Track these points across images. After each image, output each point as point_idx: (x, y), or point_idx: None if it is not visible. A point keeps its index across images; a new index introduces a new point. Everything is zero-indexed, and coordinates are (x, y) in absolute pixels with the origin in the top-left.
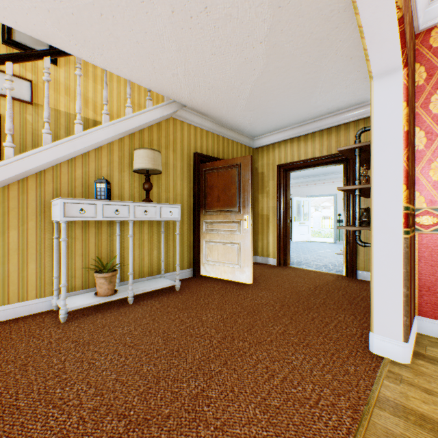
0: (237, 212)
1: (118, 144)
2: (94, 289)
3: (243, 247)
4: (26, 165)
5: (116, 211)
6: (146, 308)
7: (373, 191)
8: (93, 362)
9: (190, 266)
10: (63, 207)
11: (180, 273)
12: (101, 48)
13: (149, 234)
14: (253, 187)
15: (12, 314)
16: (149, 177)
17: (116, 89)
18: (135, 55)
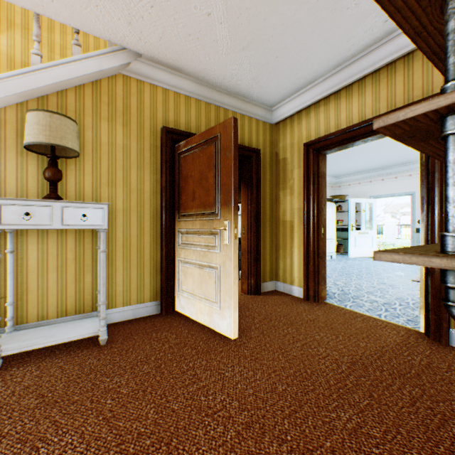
0: (216, 216)
1: (15, 112)
2: None
3: (223, 274)
4: None
5: None
6: None
7: None
8: None
9: (156, 298)
10: None
11: (136, 308)
12: None
13: (77, 250)
14: (272, 180)
15: None
16: (54, 160)
17: None
18: None
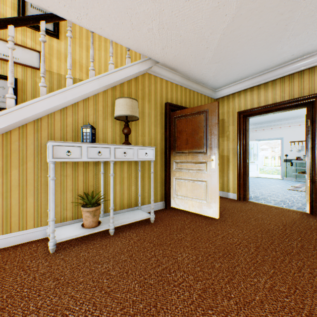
0: (204, 153)
1: (102, 96)
2: (82, 219)
3: (210, 184)
4: (24, 113)
5: (99, 153)
6: (125, 242)
7: None
8: (66, 314)
9: (162, 199)
10: (51, 149)
11: (154, 205)
12: (85, 6)
13: (128, 172)
14: None
15: (14, 241)
16: (128, 123)
17: (104, 56)
18: (115, 11)
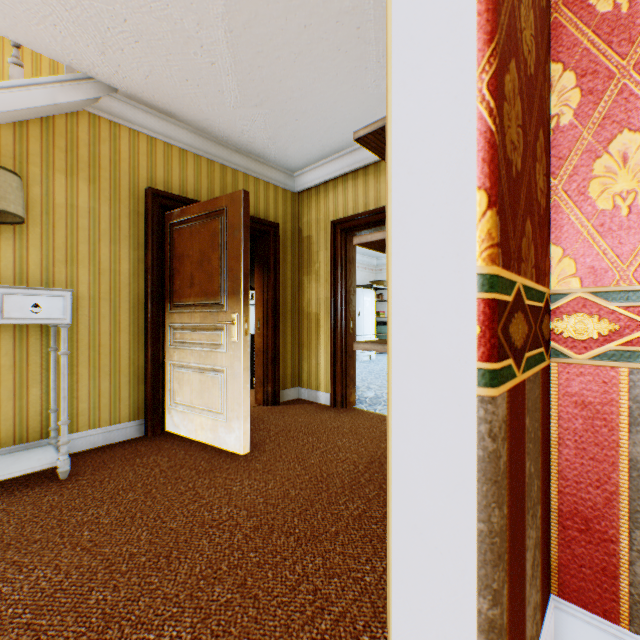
0: (222, 307)
1: None
2: None
3: (231, 378)
4: None
5: None
6: None
7: (392, 225)
8: None
9: (138, 415)
10: None
11: (109, 431)
12: None
13: (17, 353)
14: (294, 262)
15: None
16: None
17: None
18: None
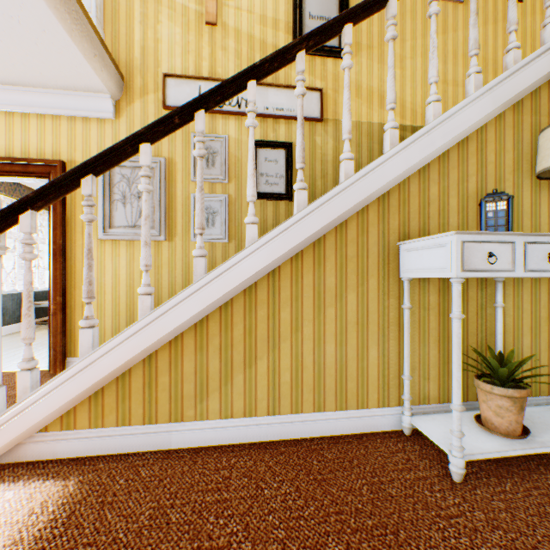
0: None
1: (492, 129)
2: None
3: None
4: (368, 185)
5: (547, 257)
6: None
7: None
8: None
9: None
10: (458, 251)
11: None
12: None
13: (548, 306)
14: None
15: (349, 426)
16: None
17: (419, 67)
18: None
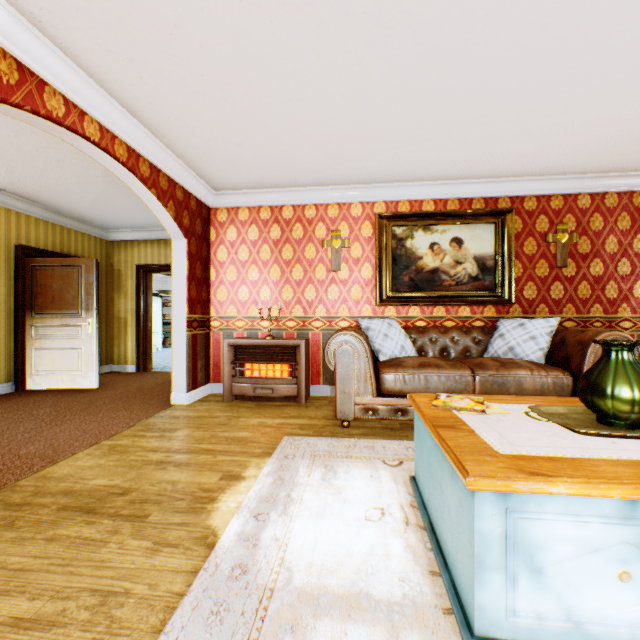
0: (81, 316)
1: None
2: None
3: (87, 352)
4: None
5: None
6: None
7: (173, 306)
8: None
9: (11, 380)
10: None
11: None
12: None
13: None
14: (108, 285)
15: None
16: None
17: None
18: None
